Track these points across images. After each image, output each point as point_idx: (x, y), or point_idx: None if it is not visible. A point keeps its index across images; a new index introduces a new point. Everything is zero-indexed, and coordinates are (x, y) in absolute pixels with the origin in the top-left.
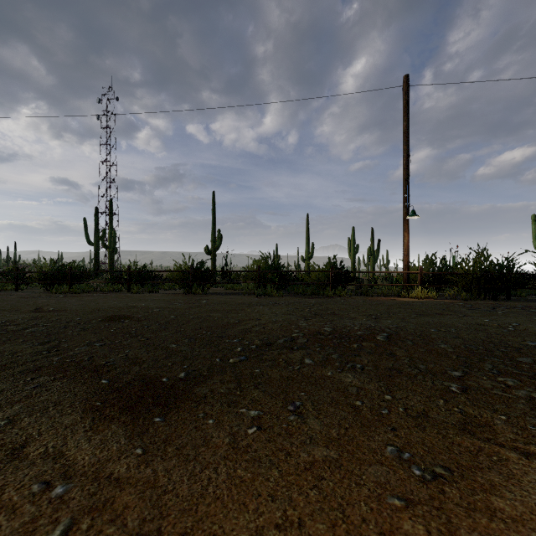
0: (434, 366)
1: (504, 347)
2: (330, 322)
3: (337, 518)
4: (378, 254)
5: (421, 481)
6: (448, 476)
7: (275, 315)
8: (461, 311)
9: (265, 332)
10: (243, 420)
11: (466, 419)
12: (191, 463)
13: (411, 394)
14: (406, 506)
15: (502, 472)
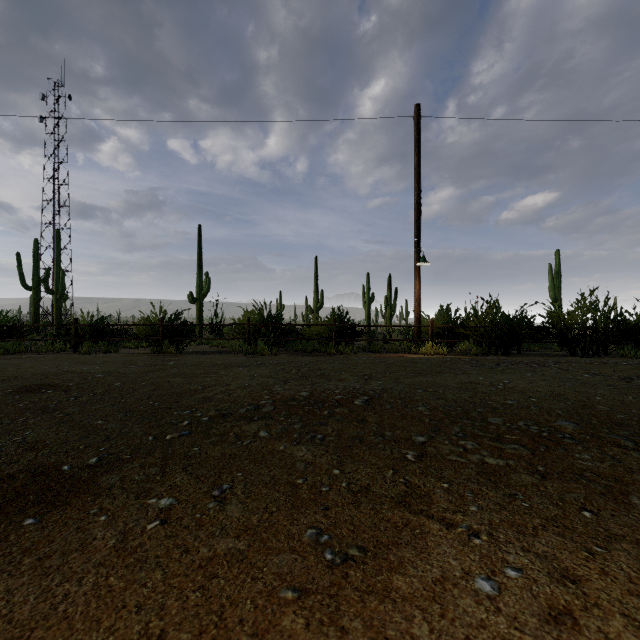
0: (401, 432)
1: (482, 408)
2: (312, 385)
3: (211, 623)
4: (395, 304)
5: (328, 567)
6: (360, 557)
7: (251, 378)
8: (462, 368)
9: (228, 400)
10: (147, 513)
11: (408, 490)
12: (49, 576)
13: (362, 466)
14: (298, 598)
15: (417, 547)
